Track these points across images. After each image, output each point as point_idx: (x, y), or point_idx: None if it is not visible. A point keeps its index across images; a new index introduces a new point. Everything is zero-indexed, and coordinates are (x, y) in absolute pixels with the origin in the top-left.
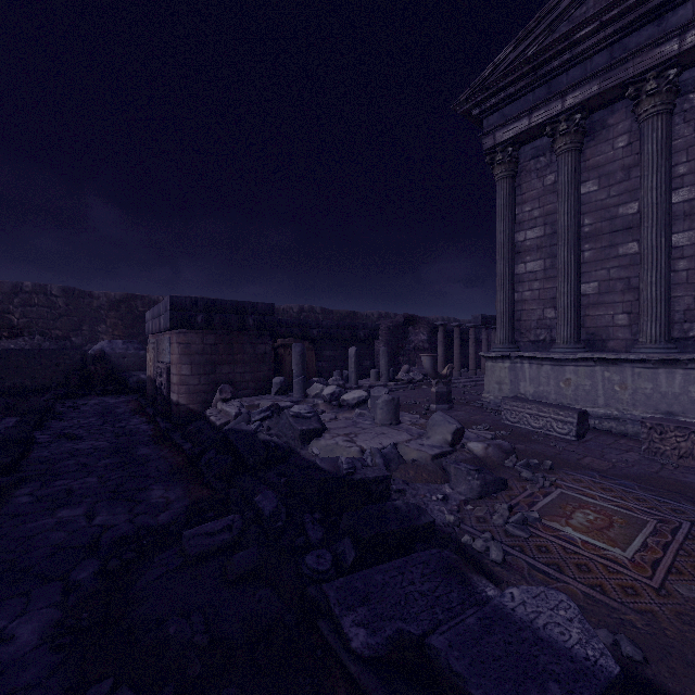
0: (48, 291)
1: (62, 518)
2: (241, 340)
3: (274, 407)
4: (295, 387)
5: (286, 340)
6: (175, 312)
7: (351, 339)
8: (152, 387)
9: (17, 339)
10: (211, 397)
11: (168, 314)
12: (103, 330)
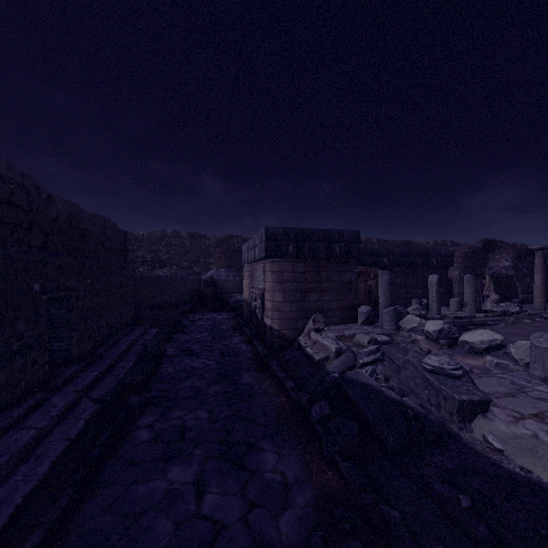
0: (180, 235)
1: (171, 483)
2: (328, 268)
3: (372, 343)
4: (386, 318)
5: (358, 268)
6: (269, 242)
7: (422, 266)
8: (247, 308)
9: (163, 269)
10: (300, 324)
11: (264, 244)
12: (212, 262)
